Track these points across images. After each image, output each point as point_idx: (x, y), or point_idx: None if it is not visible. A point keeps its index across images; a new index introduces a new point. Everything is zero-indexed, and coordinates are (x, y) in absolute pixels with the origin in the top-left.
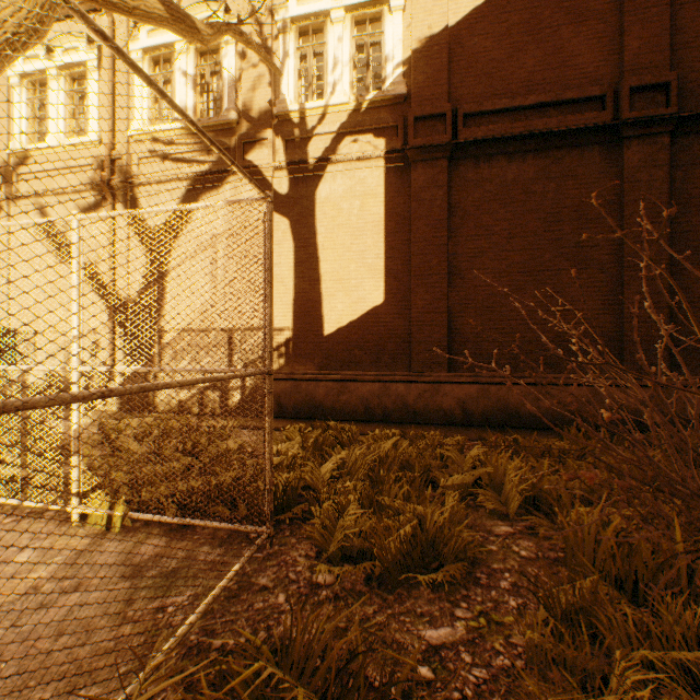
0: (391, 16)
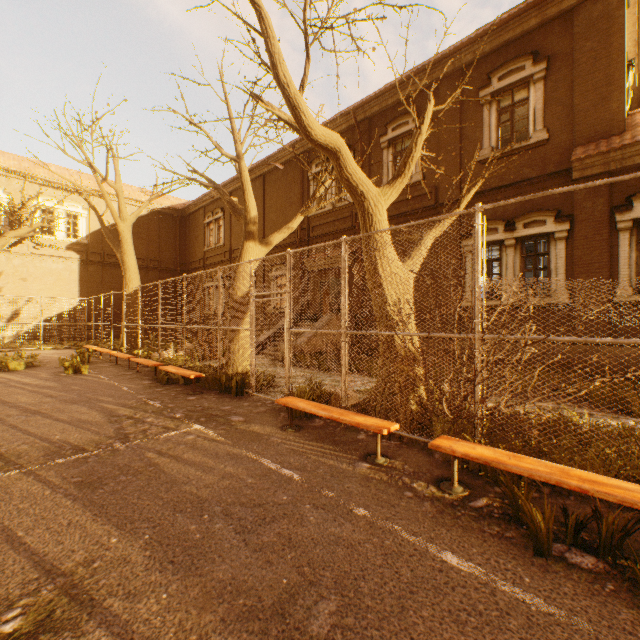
0: (82, 217)
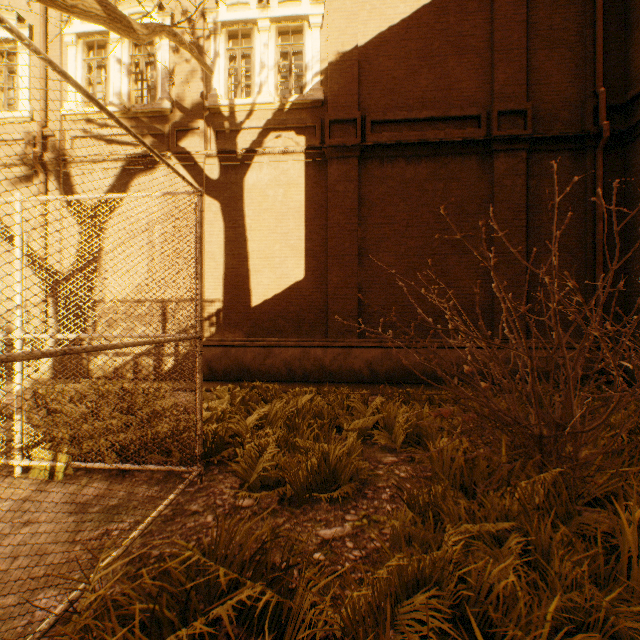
0: (310, 31)
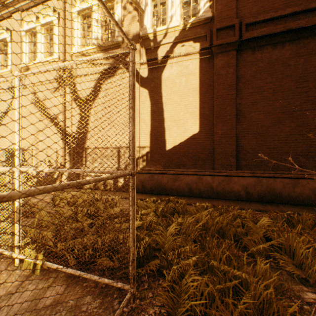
0: None
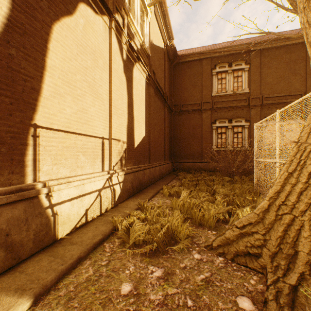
0: (146, 19)
